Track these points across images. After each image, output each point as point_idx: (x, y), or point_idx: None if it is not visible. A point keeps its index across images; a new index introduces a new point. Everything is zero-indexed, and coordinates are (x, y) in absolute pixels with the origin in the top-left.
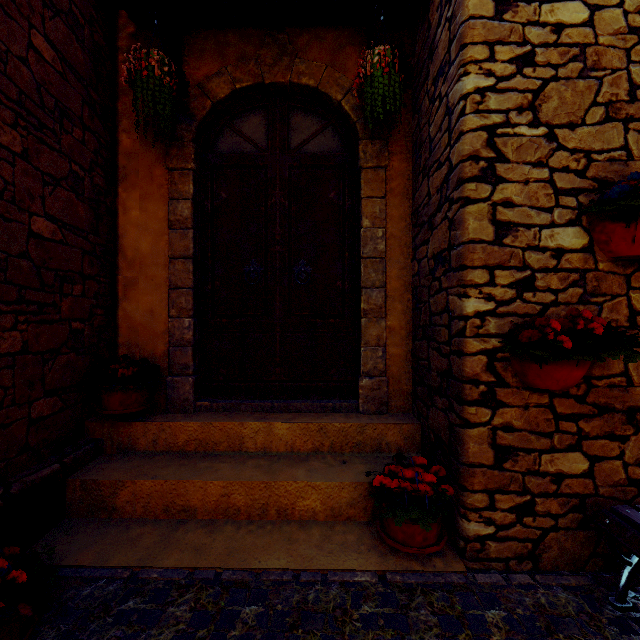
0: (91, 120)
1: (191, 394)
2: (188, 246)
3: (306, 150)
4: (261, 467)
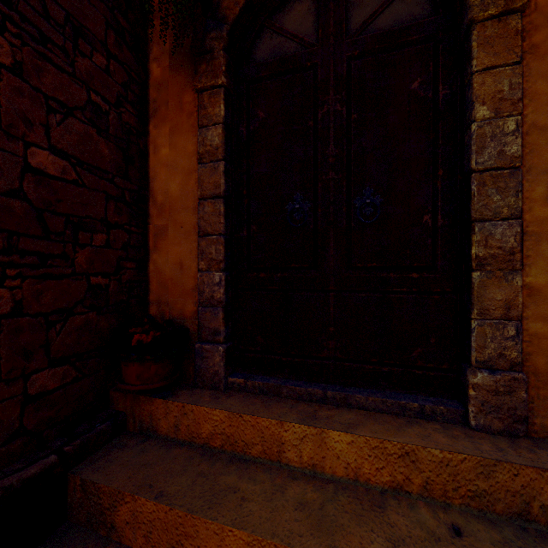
0: (118, 49)
1: (221, 367)
2: (218, 182)
3: (373, 29)
4: (308, 508)
